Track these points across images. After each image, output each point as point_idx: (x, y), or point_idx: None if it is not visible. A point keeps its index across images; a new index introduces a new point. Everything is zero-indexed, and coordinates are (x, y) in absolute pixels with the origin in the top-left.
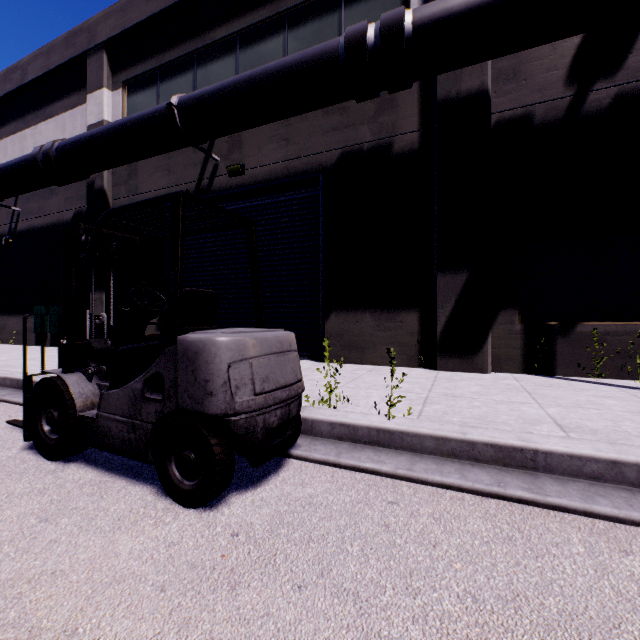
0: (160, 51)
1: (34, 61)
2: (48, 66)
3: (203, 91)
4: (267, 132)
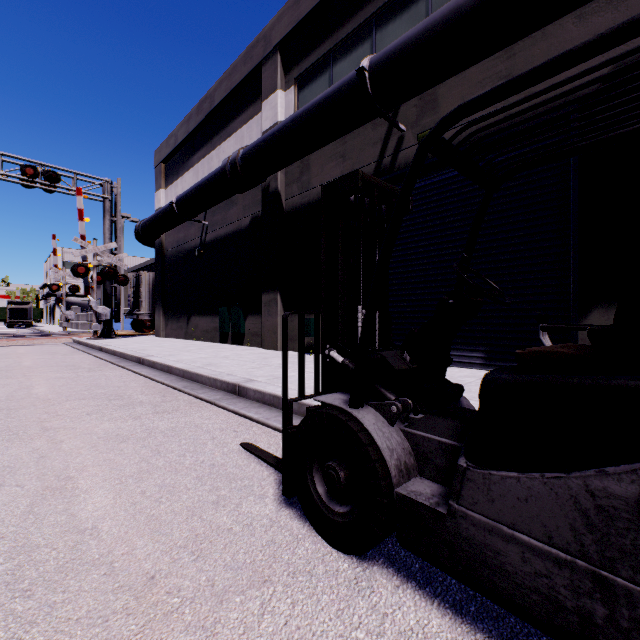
0: (333, 31)
1: (219, 87)
2: (230, 87)
3: (402, 39)
4: (475, 76)
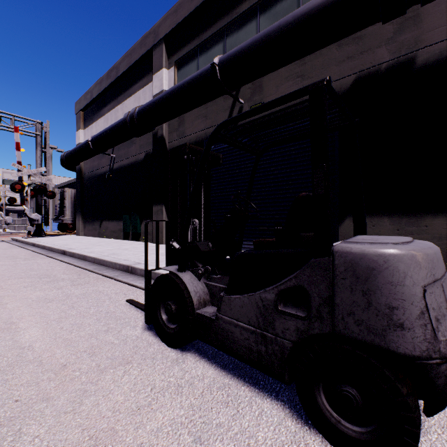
0: (199, 33)
1: (123, 61)
2: (130, 62)
3: (238, 48)
4: (284, 73)
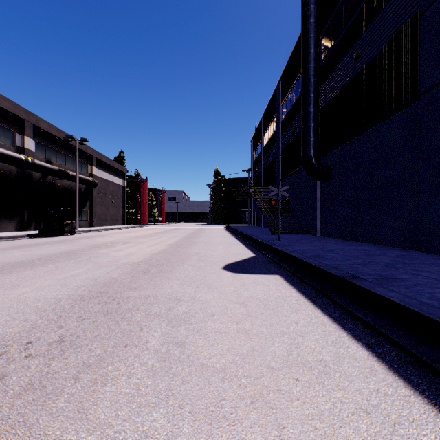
0: None
1: None
2: None
3: None
4: None
